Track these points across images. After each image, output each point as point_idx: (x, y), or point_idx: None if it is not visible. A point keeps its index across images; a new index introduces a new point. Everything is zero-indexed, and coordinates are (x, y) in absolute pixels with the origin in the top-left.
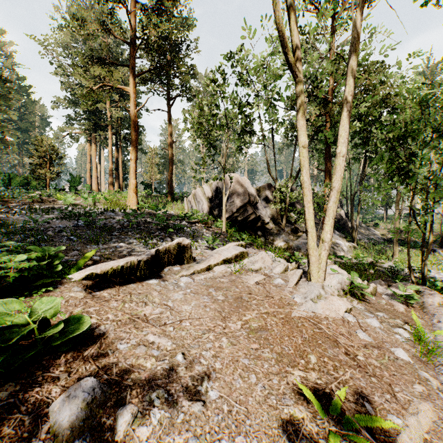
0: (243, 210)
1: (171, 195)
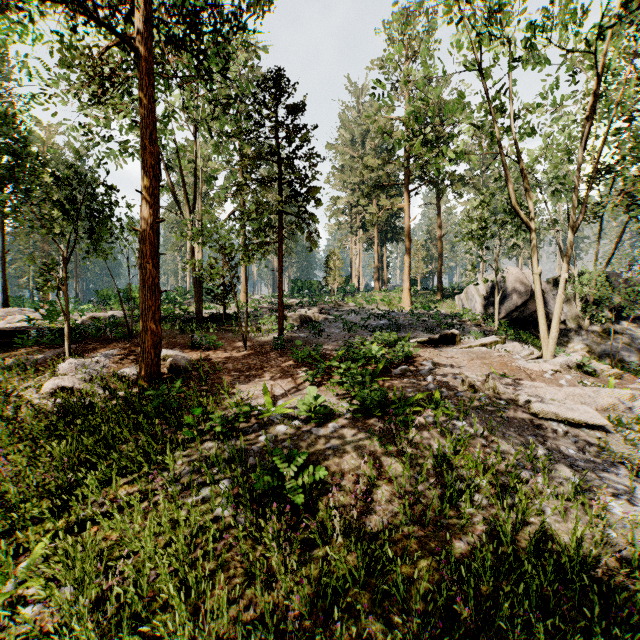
0: (524, 307)
1: (440, 292)
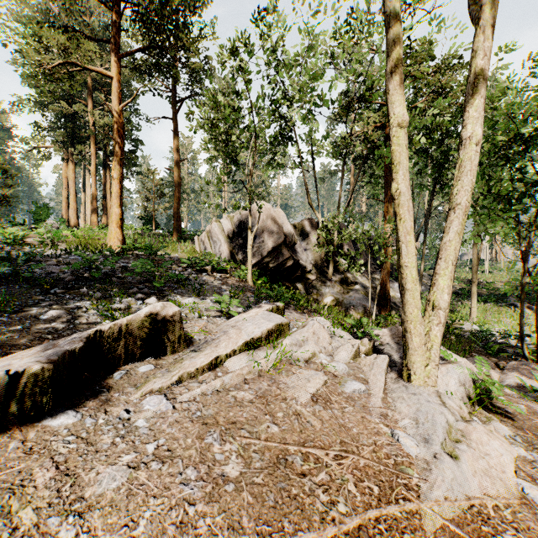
0: (277, 253)
1: (177, 233)
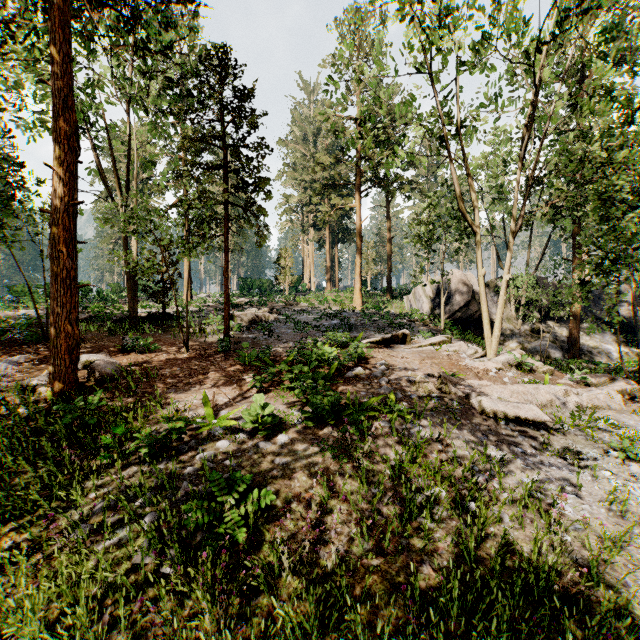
0: (467, 308)
1: (389, 293)
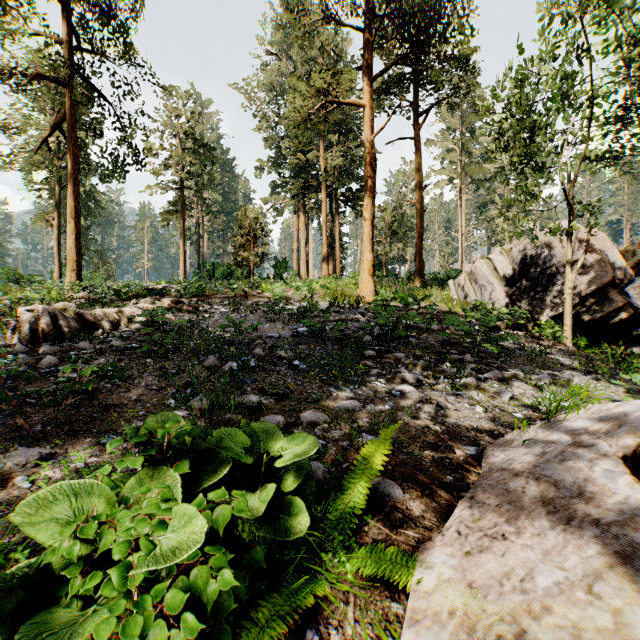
0: (598, 298)
1: (420, 278)
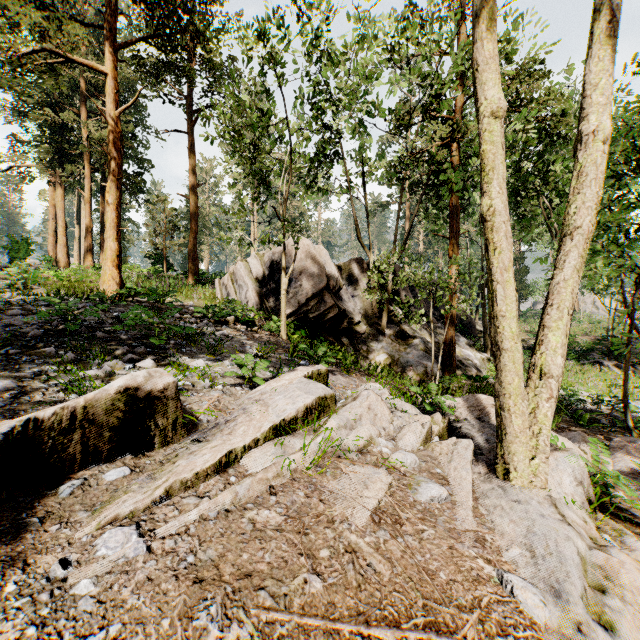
0: (318, 300)
1: (194, 275)
